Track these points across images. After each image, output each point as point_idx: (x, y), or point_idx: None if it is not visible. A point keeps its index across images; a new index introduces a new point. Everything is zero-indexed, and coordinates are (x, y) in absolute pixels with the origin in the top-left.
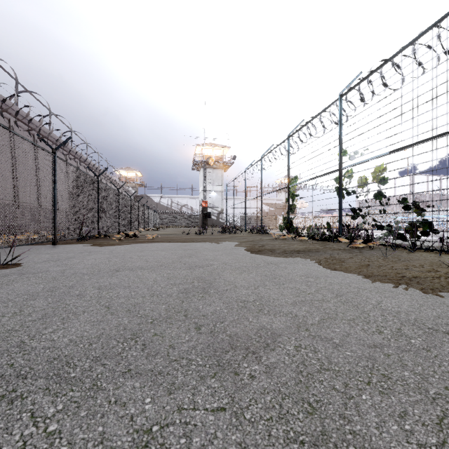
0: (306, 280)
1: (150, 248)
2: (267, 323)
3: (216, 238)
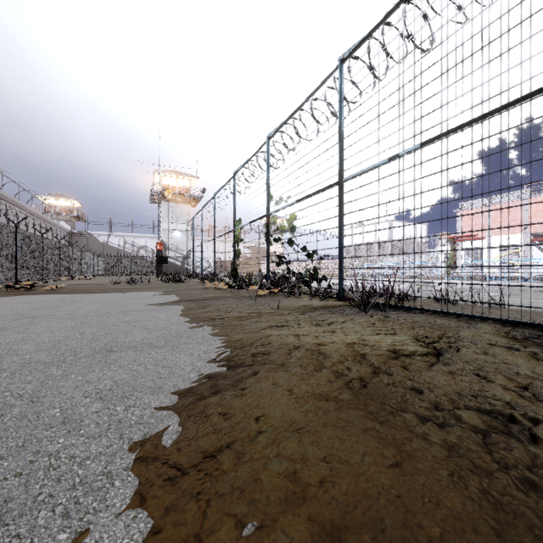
0: (116, 324)
1: (22, 300)
2: None
3: (142, 287)
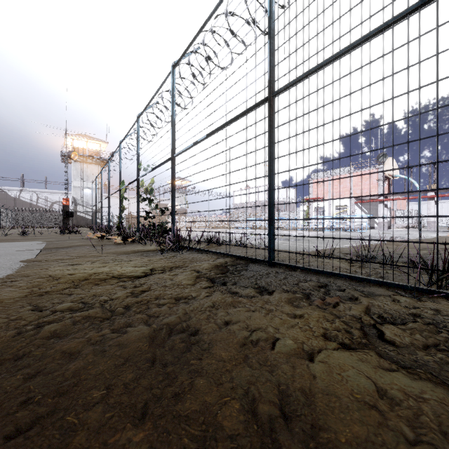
0: None
1: None
2: None
3: (28, 238)
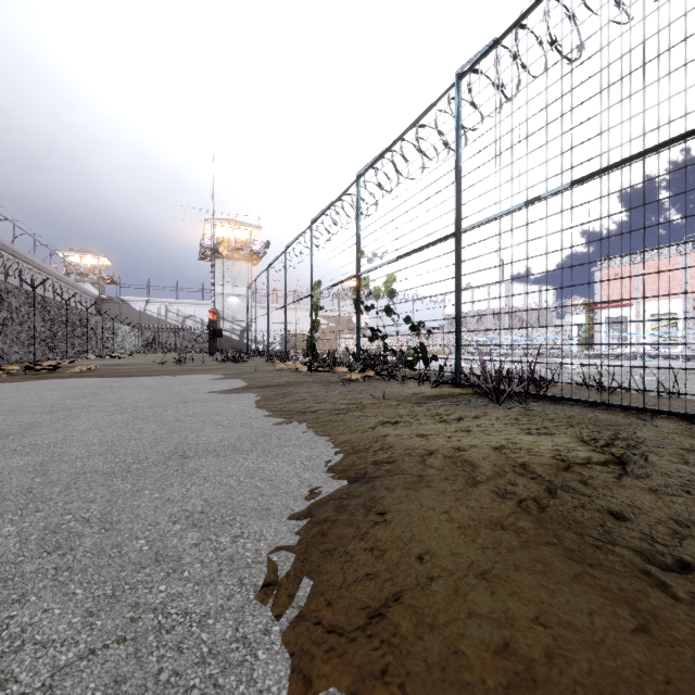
0: (179, 419)
1: (48, 386)
2: (7, 463)
3: (196, 369)
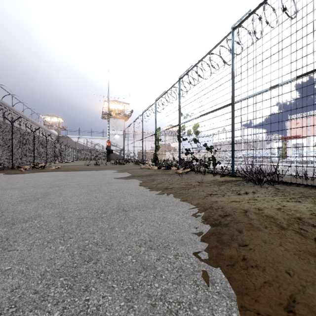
0: (111, 191)
1: (44, 175)
2: (44, 212)
3: (104, 168)
